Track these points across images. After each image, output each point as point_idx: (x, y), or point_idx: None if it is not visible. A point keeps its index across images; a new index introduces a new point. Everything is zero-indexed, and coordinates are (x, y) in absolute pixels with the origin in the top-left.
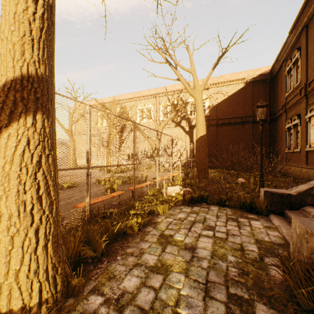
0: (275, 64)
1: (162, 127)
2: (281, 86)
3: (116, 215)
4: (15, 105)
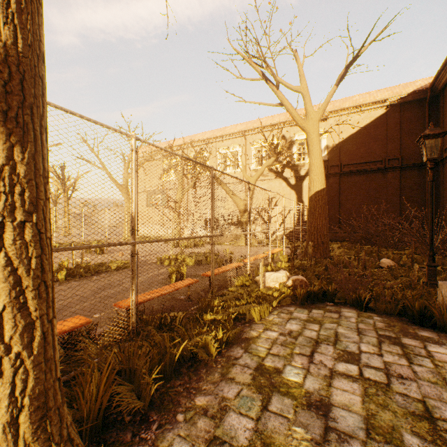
0: (441, 72)
1: (255, 180)
2: None
3: (180, 322)
4: None
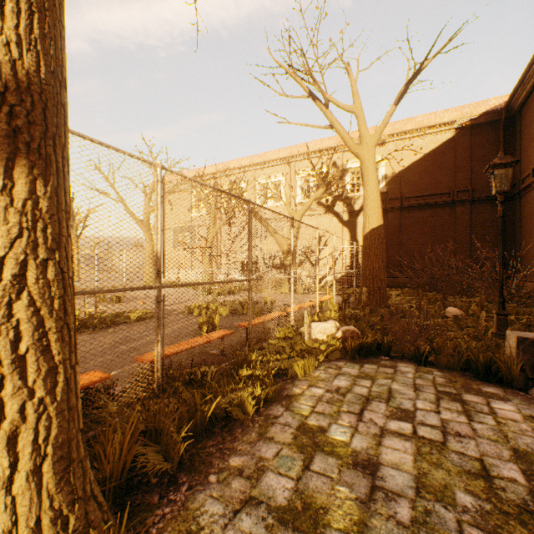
0: (517, 89)
1: (301, 215)
2: (530, 132)
3: (213, 377)
4: None
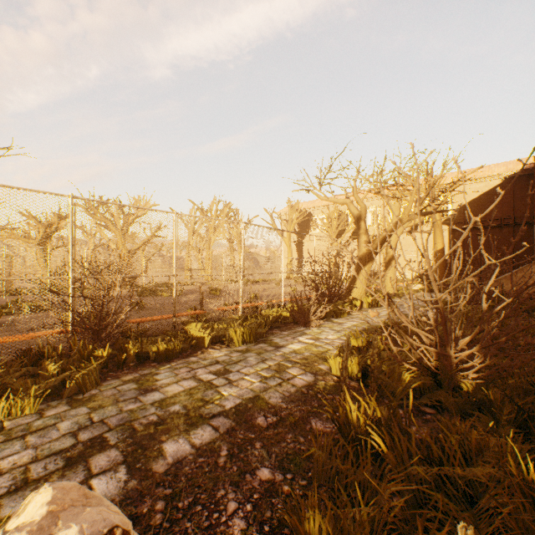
0: None
1: None
2: None
3: None
4: (392, 257)
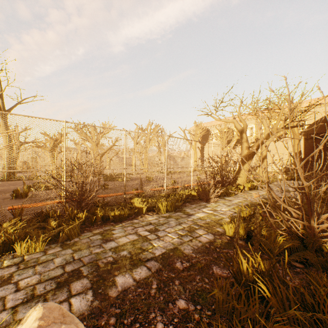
0: None
1: None
2: None
3: None
4: (264, 157)
